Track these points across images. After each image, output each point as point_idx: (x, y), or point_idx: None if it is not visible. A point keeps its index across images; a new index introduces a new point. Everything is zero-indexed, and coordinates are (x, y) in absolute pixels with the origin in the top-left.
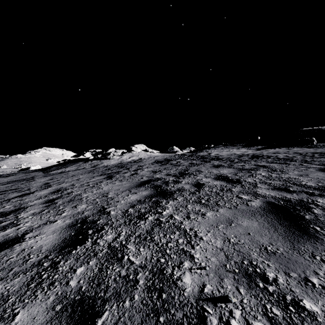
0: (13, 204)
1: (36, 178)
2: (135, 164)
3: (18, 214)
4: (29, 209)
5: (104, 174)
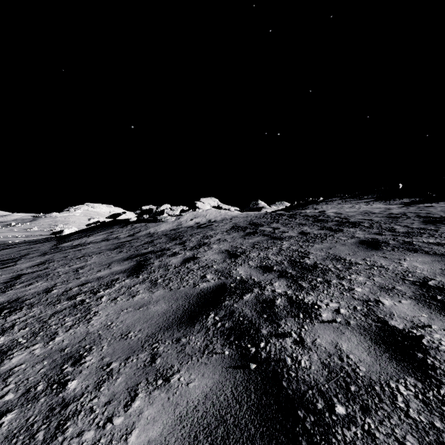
0: None
1: (24, 258)
2: (199, 232)
3: None
4: None
5: (135, 256)
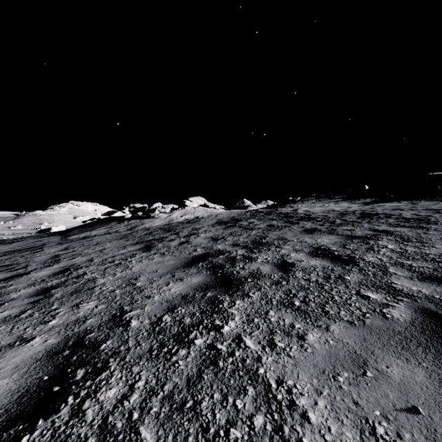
0: None
1: (46, 247)
2: (189, 226)
3: None
4: (4, 309)
5: (142, 242)
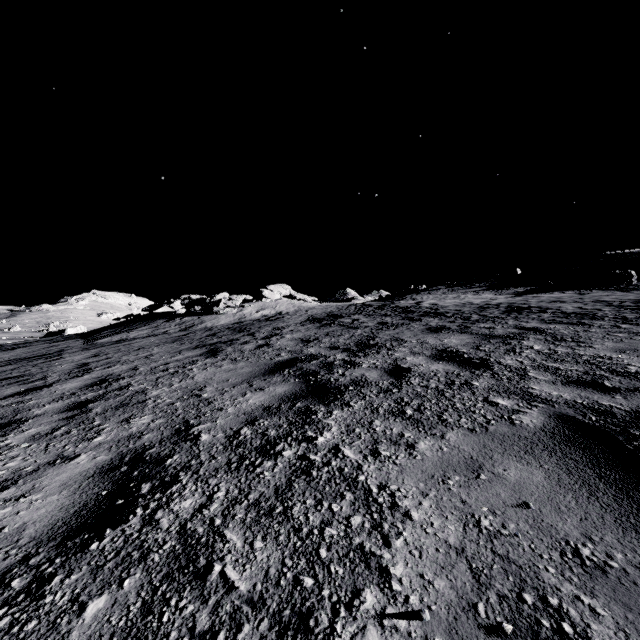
0: (1, 413)
1: (66, 353)
2: (268, 324)
3: (2, 437)
4: (29, 426)
5: (203, 345)
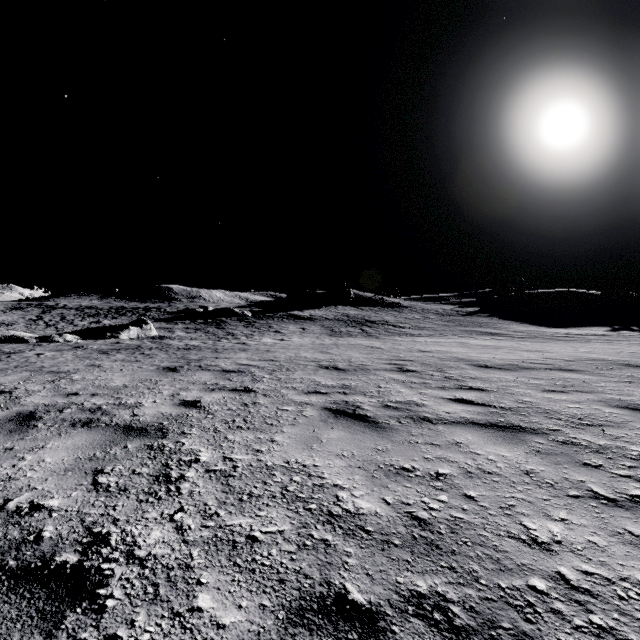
0: None
1: None
2: None
3: None
4: None
5: None
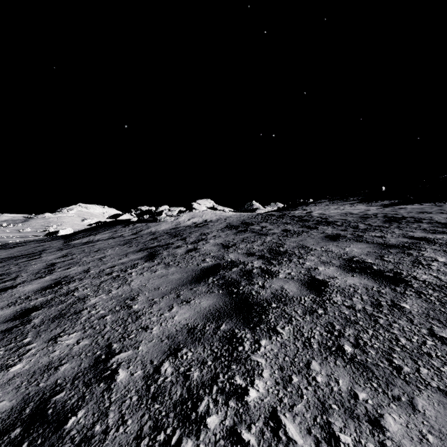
0: None
1: (45, 253)
2: (197, 230)
3: None
4: None
5: (145, 249)
